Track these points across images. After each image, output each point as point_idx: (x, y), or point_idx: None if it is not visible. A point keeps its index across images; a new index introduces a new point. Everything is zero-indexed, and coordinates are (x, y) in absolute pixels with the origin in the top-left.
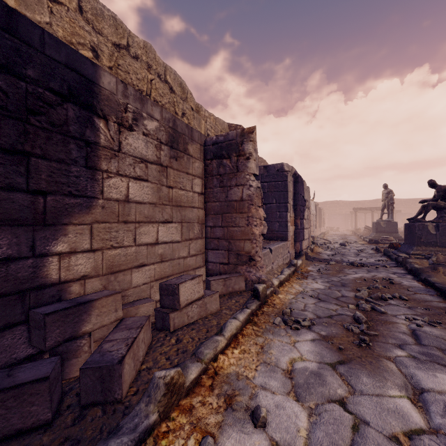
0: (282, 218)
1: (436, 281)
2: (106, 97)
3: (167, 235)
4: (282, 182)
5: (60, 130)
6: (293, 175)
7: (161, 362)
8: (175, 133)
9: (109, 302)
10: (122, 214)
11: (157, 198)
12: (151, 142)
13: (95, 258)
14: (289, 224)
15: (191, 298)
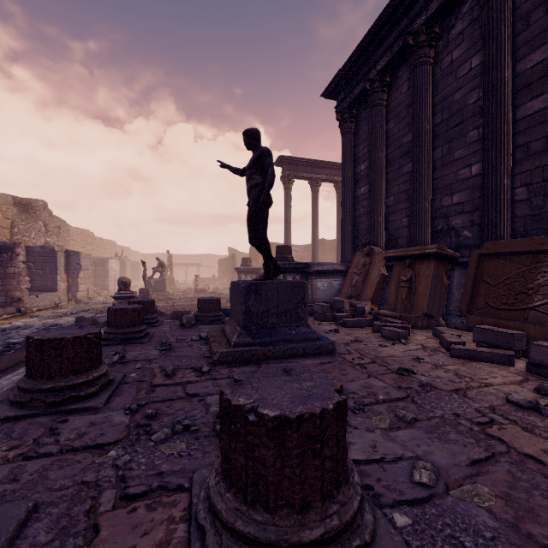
0: (54, 278)
1: None
2: None
3: None
4: (54, 257)
5: None
6: (65, 252)
7: None
8: None
9: None
10: None
11: None
12: None
13: None
14: (60, 282)
15: None
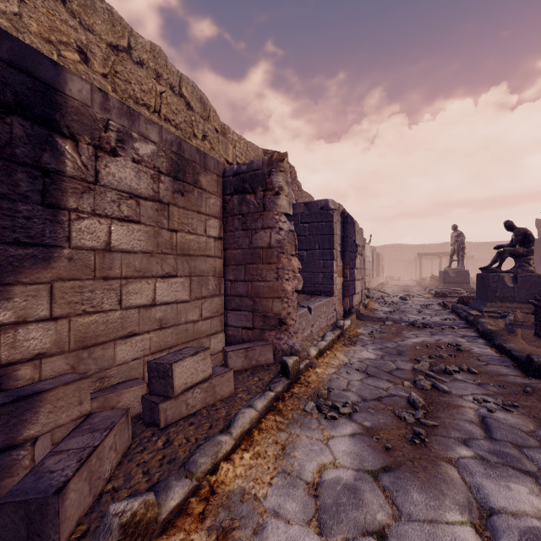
0: (327, 268)
1: (513, 348)
2: (75, 109)
3: (169, 294)
4: (327, 223)
5: (1, 153)
6: (340, 215)
7: (135, 478)
8: (181, 160)
9: (69, 393)
10: (100, 267)
11: (155, 246)
12: (145, 171)
13: (58, 329)
14: (336, 275)
15: (193, 380)
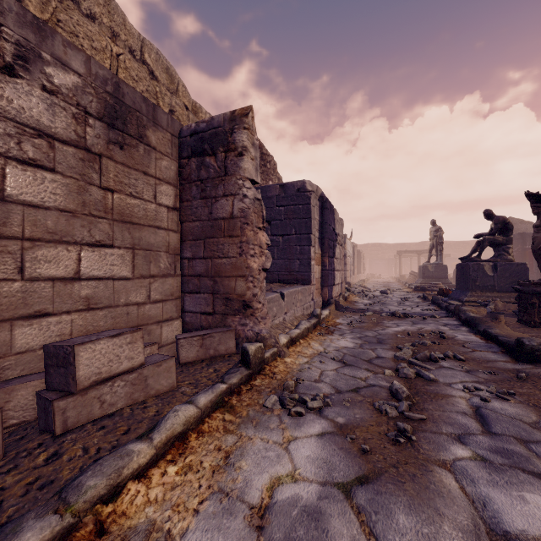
0: (304, 254)
1: (499, 334)
2: None
3: (102, 267)
4: (304, 205)
5: None
6: (319, 199)
7: None
8: (120, 105)
9: None
10: None
11: (79, 204)
12: (63, 107)
13: None
14: (313, 262)
15: (112, 370)
